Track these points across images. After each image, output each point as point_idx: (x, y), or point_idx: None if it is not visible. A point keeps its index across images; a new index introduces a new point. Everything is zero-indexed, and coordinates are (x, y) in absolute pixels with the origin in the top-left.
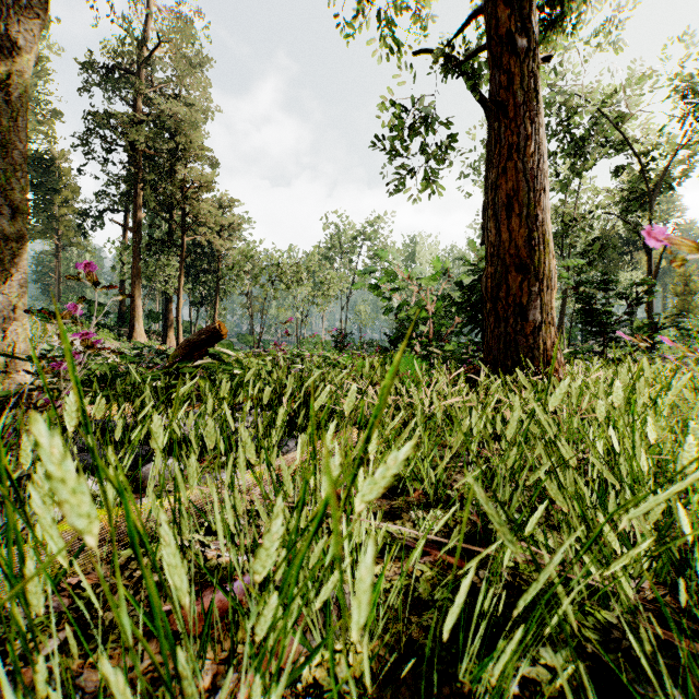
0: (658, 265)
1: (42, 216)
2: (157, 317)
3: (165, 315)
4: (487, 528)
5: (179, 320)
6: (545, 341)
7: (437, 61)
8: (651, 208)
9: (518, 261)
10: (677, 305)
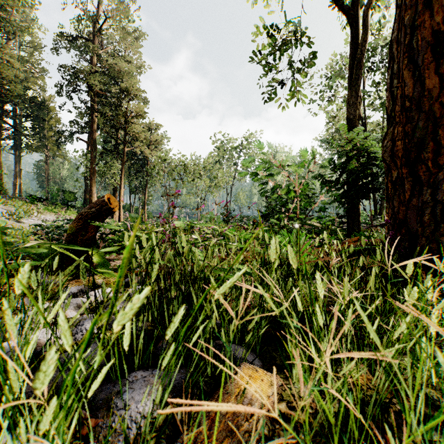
0: None
1: (36, 137)
2: None
3: None
4: None
5: (120, 202)
6: None
7: None
8: None
9: None
10: None
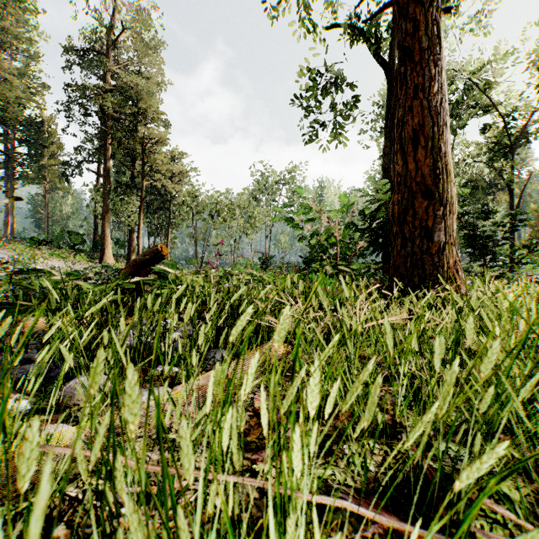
0: (518, 202)
1: (34, 166)
2: (123, 244)
3: (129, 242)
4: (448, 484)
5: (139, 246)
6: (448, 260)
7: (345, 30)
8: (512, 156)
9: (424, 188)
10: (531, 234)
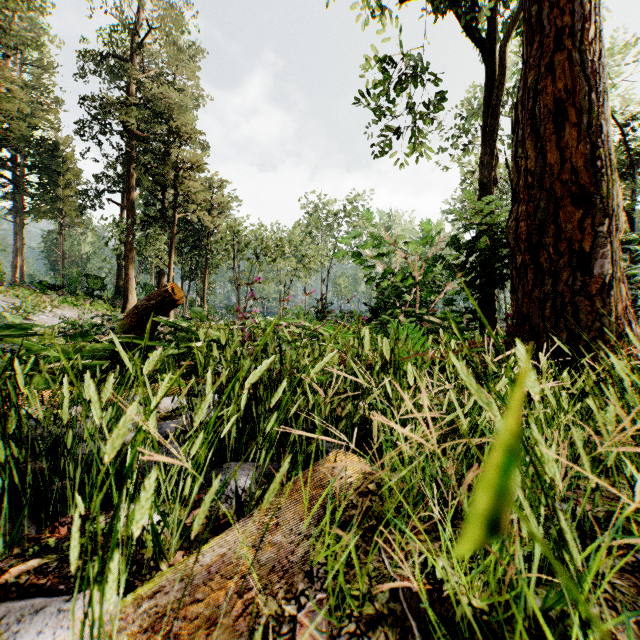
0: None
1: (46, 197)
2: (151, 289)
3: (158, 287)
4: None
5: None
6: (615, 304)
7: None
8: (633, 177)
9: (576, 189)
10: None
